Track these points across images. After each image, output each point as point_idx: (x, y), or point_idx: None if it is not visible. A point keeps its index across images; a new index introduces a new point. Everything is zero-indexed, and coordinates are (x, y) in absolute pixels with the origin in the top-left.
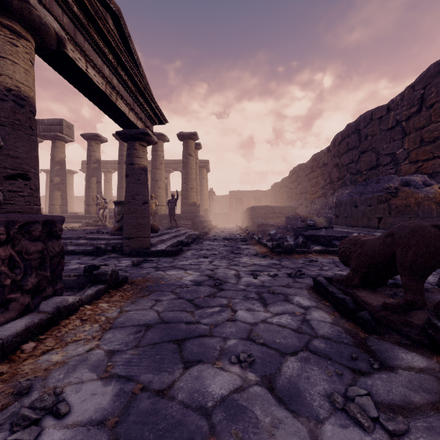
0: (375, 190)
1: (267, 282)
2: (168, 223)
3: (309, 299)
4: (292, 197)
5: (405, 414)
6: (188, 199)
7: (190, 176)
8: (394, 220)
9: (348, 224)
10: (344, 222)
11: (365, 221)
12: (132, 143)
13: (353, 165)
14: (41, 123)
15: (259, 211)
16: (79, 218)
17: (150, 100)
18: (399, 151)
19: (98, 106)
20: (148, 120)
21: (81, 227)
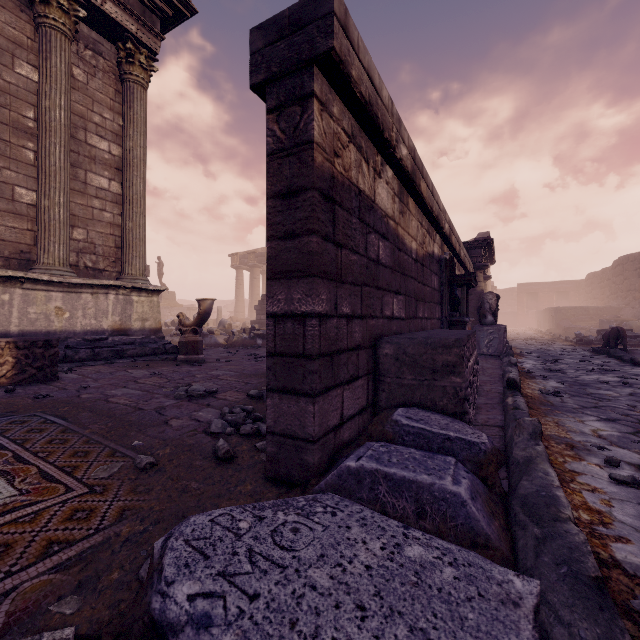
0: None
1: (570, 350)
2: None
3: (587, 352)
4: (616, 294)
5: (595, 357)
6: None
7: None
8: None
9: None
10: None
11: None
12: None
13: None
14: None
15: (565, 313)
16: None
17: (493, 259)
18: None
19: None
20: None
21: None
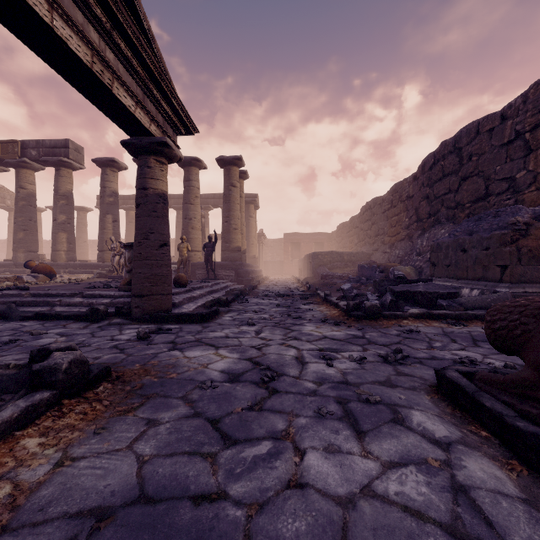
0: (493, 227)
1: (351, 375)
2: (204, 273)
3: (440, 418)
4: (365, 241)
5: None
6: (231, 242)
7: (234, 213)
8: (526, 269)
9: (451, 275)
10: (444, 272)
11: (479, 270)
12: (144, 158)
13: (451, 196)
14: (41, 145)
15: (322, 258)
16: (90, 267)
17: (169, 93)
18: (520, 174)
19: (86, 96)
20: (168, 127)
21: (90, 280)
